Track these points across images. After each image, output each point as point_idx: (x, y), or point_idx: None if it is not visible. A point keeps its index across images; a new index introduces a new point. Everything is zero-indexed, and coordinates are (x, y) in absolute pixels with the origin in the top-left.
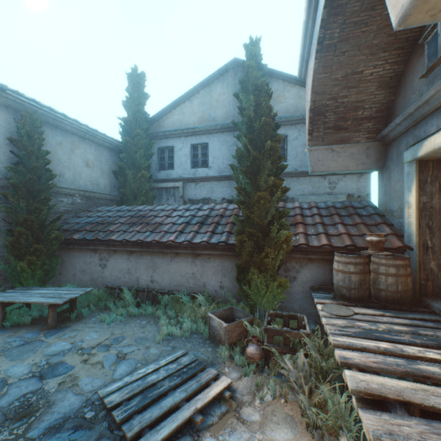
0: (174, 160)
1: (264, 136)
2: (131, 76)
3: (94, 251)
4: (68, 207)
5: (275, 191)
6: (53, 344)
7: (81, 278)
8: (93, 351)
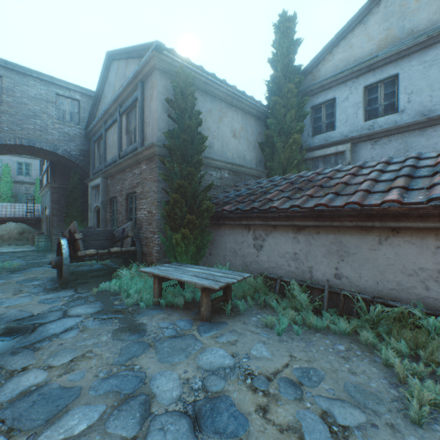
0: (335, 117)
1: None
2: (279, 25)
3: (246, 228)
4: (216, 182)
5: None
6: (208, 348)
7: (231, 261)
8: (270, 387)
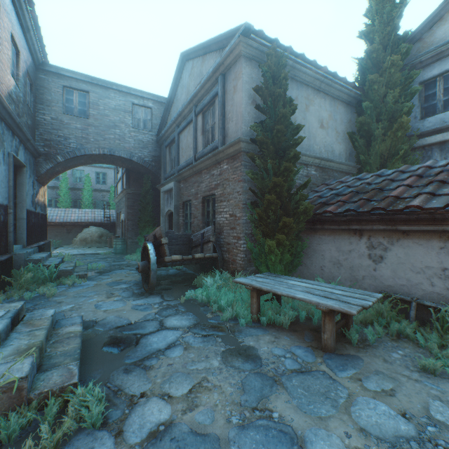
0: None
1: None
2: None
3: (355, 234)
4: (302, 181)
5: None
6: (359, 398)
7: (332, 274)
8: None
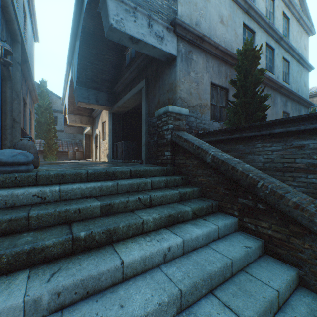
0: None
1: (52, 124)
2: None
3: None
4: None
5: (55, 137)
6: None
7: None
8: None
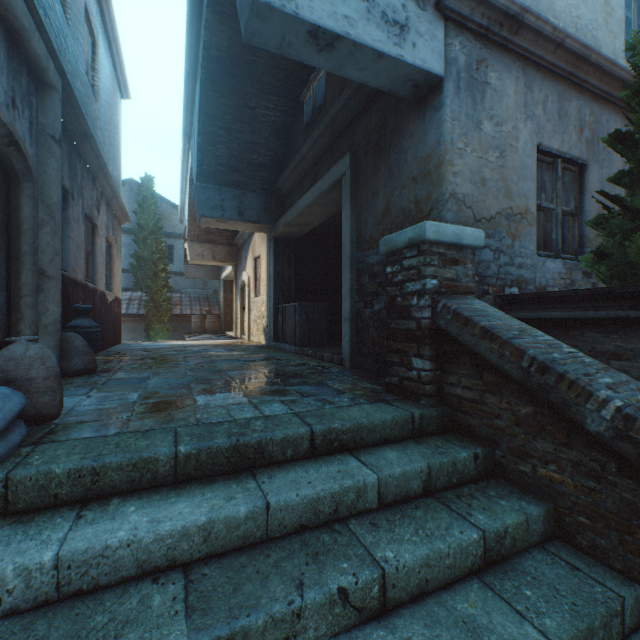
0: None
1: (160, 262)
2: None
3: None
4: None
5: (166, 288)
6: None
7: None
8: None
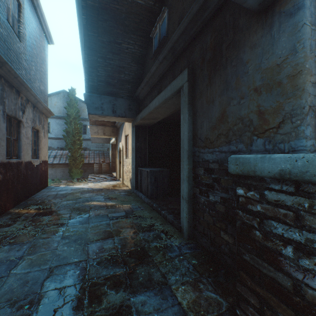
0: None
1: (77, 135)
2: None
3: None
4: None
5: (80, 149)
6: None
7: None
8: None
